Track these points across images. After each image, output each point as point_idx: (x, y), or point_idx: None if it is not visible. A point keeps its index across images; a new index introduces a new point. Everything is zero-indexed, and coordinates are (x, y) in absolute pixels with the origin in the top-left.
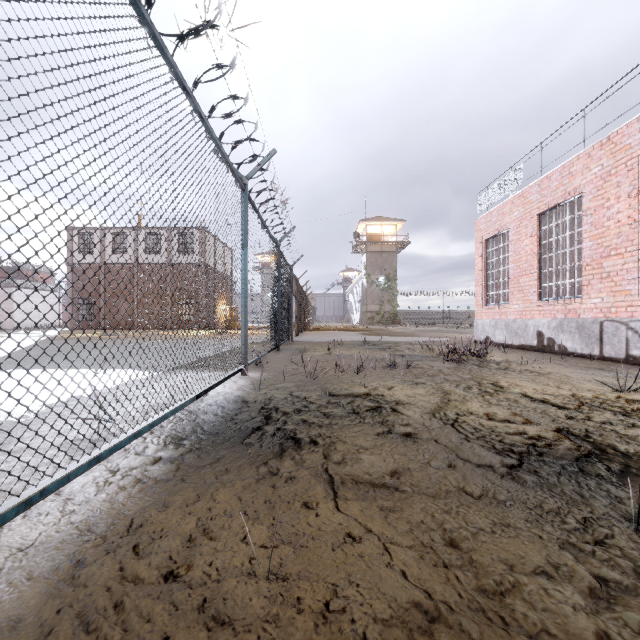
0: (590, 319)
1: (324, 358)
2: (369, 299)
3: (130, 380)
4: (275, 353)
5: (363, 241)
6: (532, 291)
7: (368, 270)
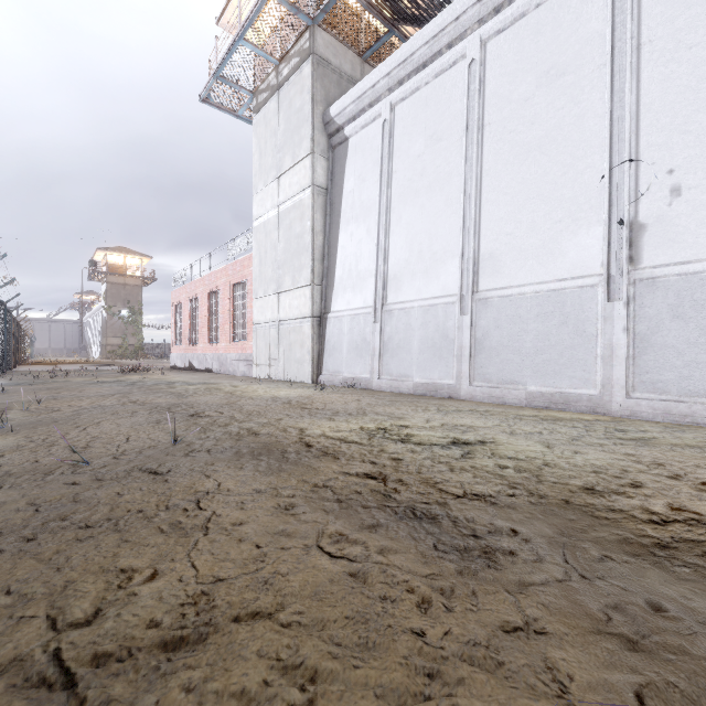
0: (200, 354)
1: (45, 375)
2: (110, 332)
3: None
4: (4, 375)
5: (102, 271)
6: (187, 339)
7: (109, 301)
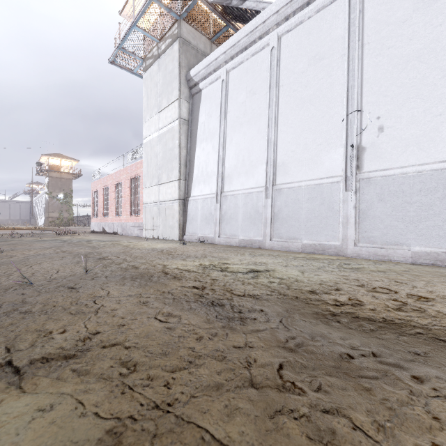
0: (110, 222)
1: (6, 236)
2: (51, 209)
3: None
4: None
5: (45, 169)
6: (101, 213)
7: (50, 189)
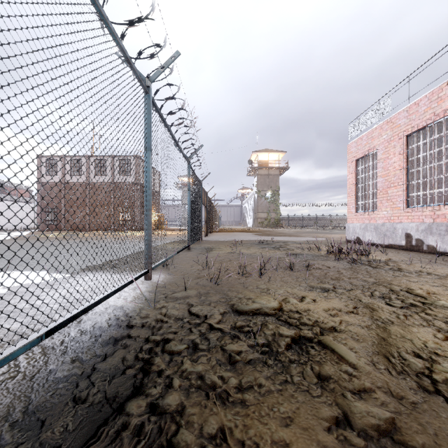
0: None
1: (227, 257)
2: (259, 209)
3: (26, 286)
4: (185, 252)
5: (255, 166)
6: (401, 200)
7: (259, 188)
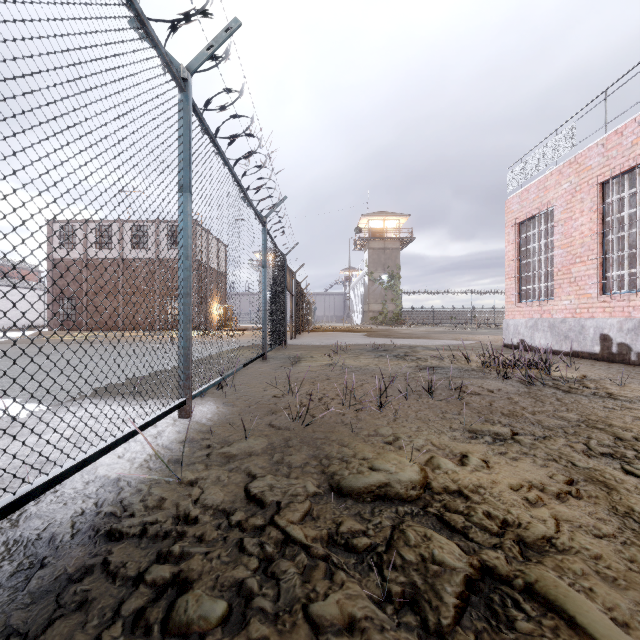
0: None
1: (324, 373)
2: (371, 298)
3: None
4: (258, 364)
5: (365, 237)
6: (593, 282)
7: (370, 267)
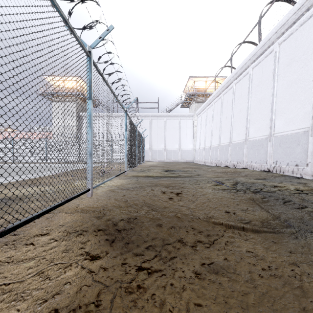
0: None
1: None
2: None
3: None
4: None
5: None
6: None
7: None
